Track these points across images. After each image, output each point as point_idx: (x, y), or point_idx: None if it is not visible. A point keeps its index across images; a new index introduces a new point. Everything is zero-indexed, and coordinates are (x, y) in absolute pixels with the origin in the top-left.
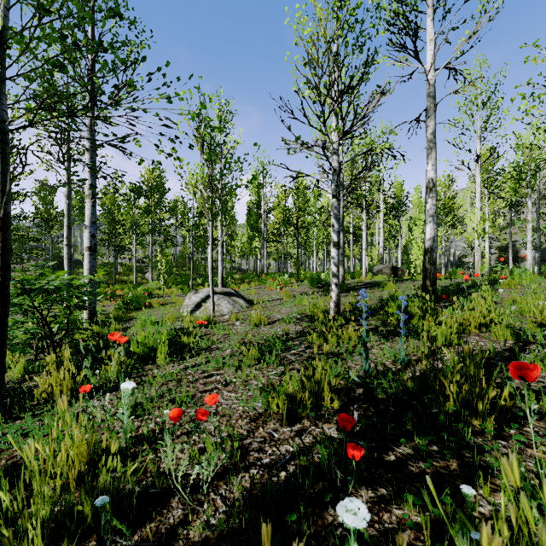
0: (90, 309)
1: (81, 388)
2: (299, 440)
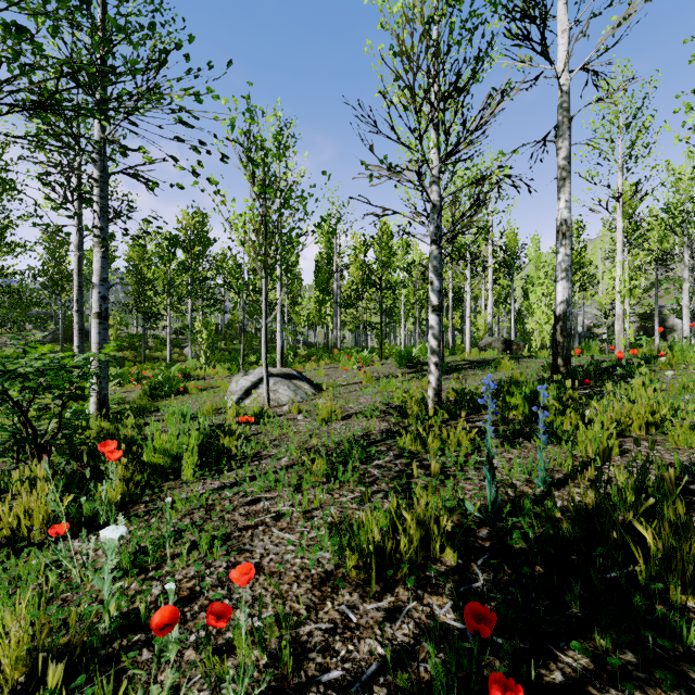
0: (100, 397)
1: (50, 529)
2: (391, 630)
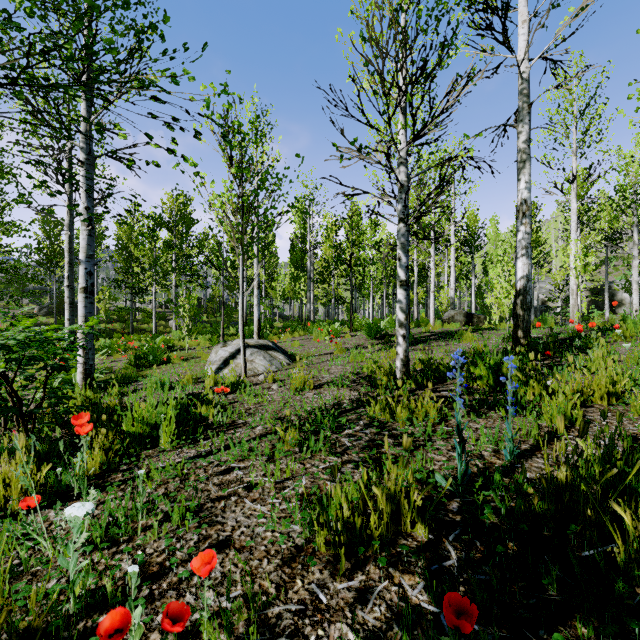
0: (86, 367)
1: (22, 502)
2: (362, 613)
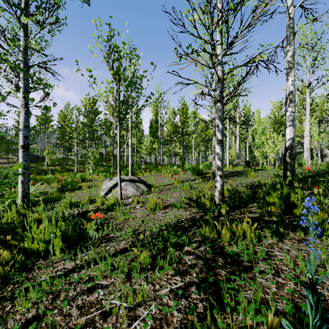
0: (23, 194)
1: None
2: None
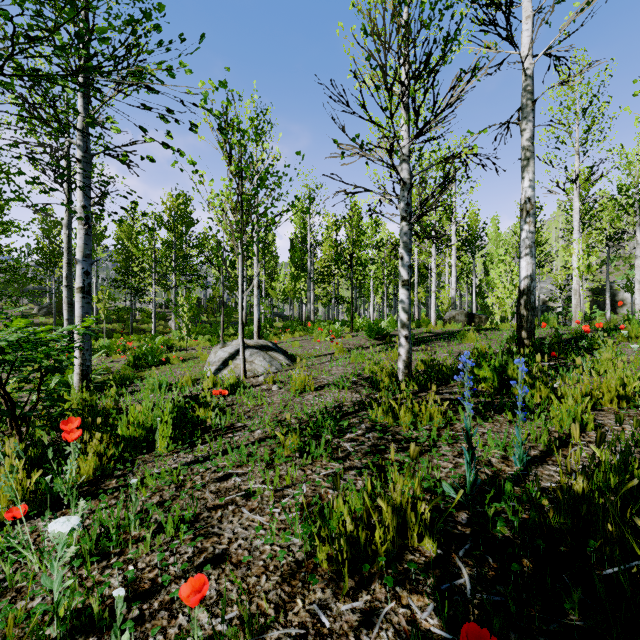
0: (83, 368)
1: (7, 513)
2: (368, 639)
